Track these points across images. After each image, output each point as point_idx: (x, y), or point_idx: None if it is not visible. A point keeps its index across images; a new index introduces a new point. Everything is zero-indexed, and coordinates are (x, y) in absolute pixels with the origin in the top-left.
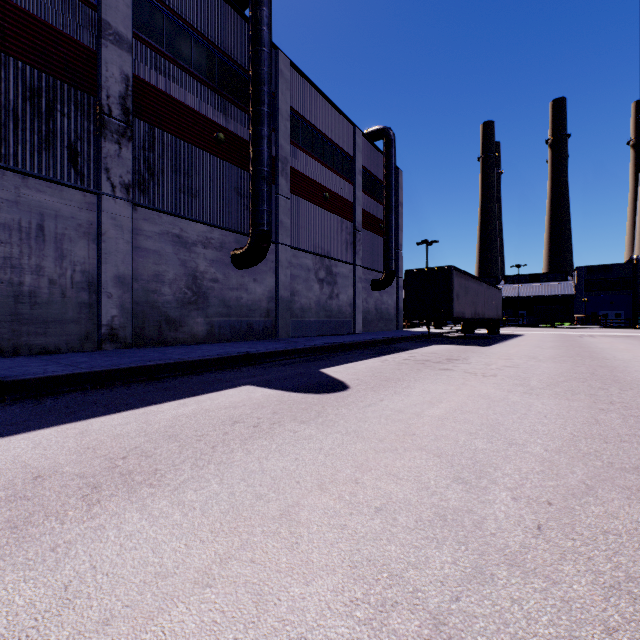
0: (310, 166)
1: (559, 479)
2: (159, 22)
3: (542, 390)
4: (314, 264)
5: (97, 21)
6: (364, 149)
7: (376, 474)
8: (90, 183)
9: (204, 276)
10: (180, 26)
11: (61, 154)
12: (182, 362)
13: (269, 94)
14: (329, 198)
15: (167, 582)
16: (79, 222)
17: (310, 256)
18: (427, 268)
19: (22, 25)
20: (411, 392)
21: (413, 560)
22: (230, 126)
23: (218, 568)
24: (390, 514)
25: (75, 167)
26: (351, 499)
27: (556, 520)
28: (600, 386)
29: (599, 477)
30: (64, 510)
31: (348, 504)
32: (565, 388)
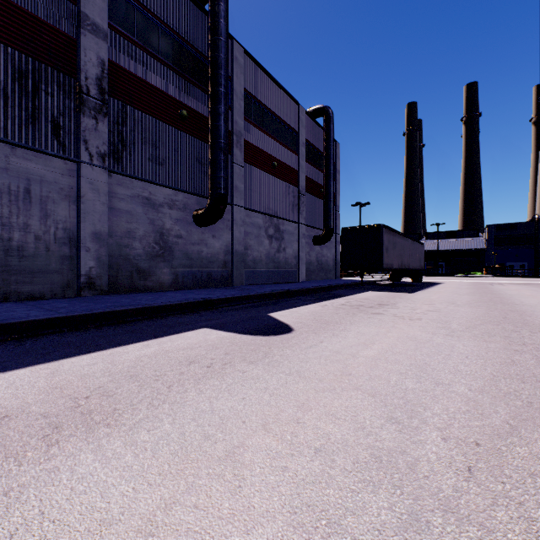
0: (261, 139)
1: (484, 419)
2: (131, 15)
3: (462, 332)
4: (264, 222)
5: (77, 13)
6: (307, 125)
7: (316, 414)
8: (71, 153)
9: (170, 233)
10: (149, 18)
11: (45, 127)
12: (149, 307)
13: (225, 77)
14: (277, 166)
15: (111, 530)
16: (61, 186)
17: (261, 216)
18: (361, 226)
19: (11, 16)
20: (347, 334)
21: (351, 505)
22: (192, 104)
23: (162, 514)
24: (329, 455)
25: (58, 139)
26: (292, 439)
27: (485, 462)
28: (512, 329)
29: (521, 417)
30: (24, 451)
31: (289, 445)
32: (482, 330)
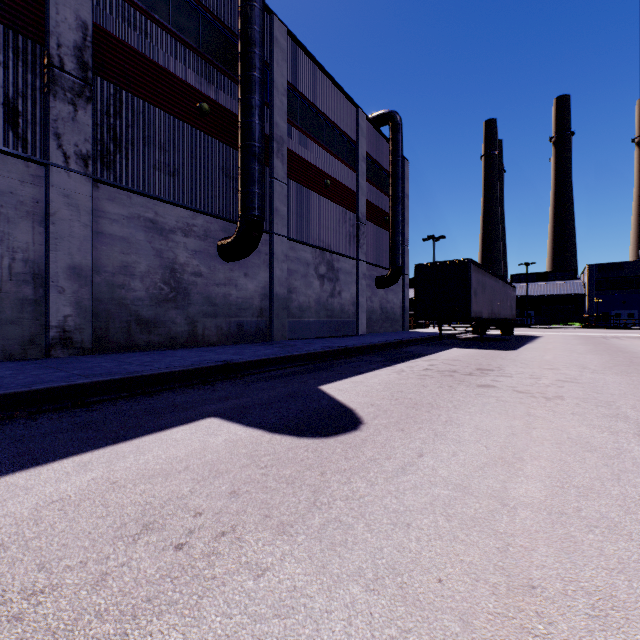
0: (309, 149)
1: None
2: None
3: None
4: (314, 258)
5: None
6: (368, 135)
7: None
8: (35, 151)
9: (185, 269)
10: None
11: None
12: (133, 377)
13: (261, 57)
14: (330, 186)
15: None
16: (20, 199)
17: (309, 249)
18: (441, 262)
19: None
20: (461, 433)
21: None
22: (216, 96)
23: None
24: None
25: (15, 130)
26: None
27: None
28: None
29: None
30: None
31: None
32: None
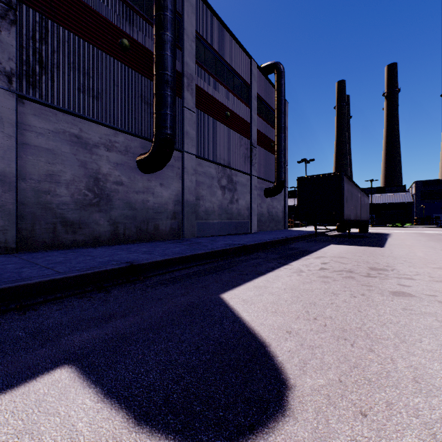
0: (213, 87)
1: None
2: None
3: None
4: (217, 173)
5: None
6: (259, 80)
7: None
8: None
9: (107, 178)
10: None
11: None
12: (13, 287)
13: (172, 0)
14: (230, 117)
15: None
16: None
17: (213, 165)
18: (319, 175)
19: None
20: None
21: None
22: (136, 36)
23: None
24: None
25: None
26: None
27: None
28: None
29: None
30: None
31: None
32: None
